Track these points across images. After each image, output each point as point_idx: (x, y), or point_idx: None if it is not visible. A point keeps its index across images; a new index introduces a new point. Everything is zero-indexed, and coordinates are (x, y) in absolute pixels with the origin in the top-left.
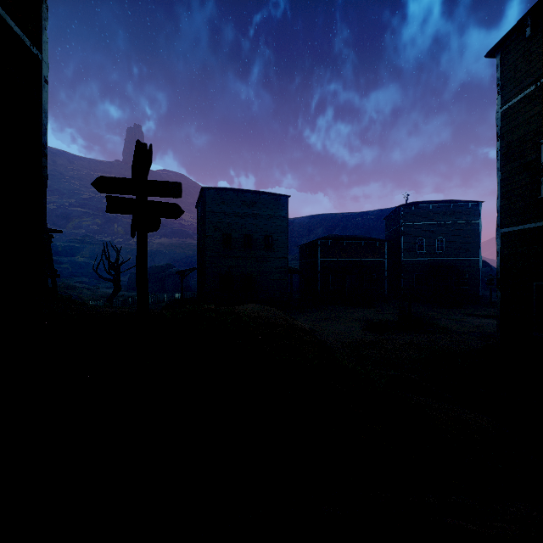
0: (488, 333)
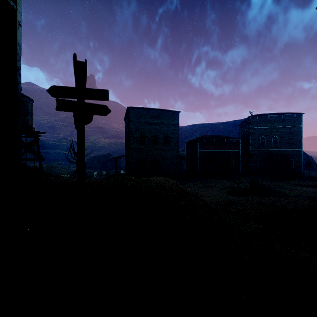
0: (311, 197)
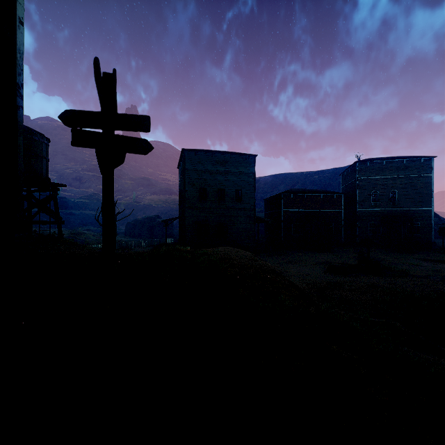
0: None
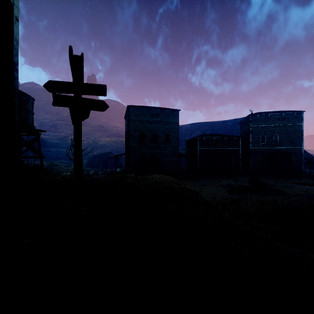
0: (312, 195)
